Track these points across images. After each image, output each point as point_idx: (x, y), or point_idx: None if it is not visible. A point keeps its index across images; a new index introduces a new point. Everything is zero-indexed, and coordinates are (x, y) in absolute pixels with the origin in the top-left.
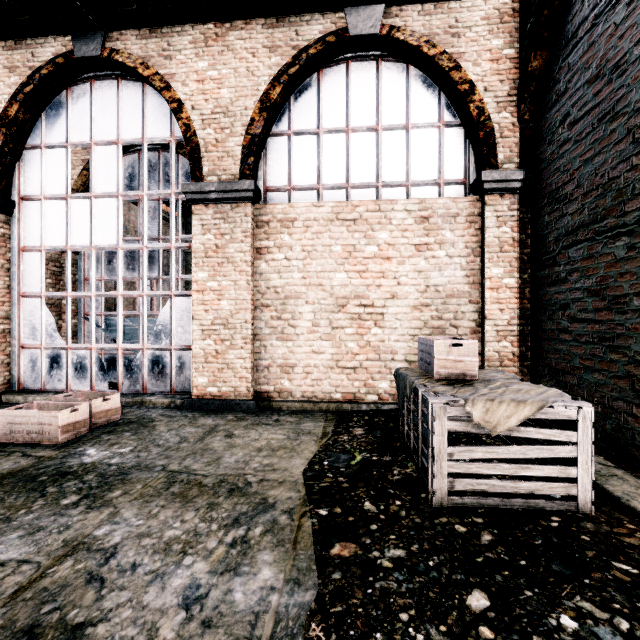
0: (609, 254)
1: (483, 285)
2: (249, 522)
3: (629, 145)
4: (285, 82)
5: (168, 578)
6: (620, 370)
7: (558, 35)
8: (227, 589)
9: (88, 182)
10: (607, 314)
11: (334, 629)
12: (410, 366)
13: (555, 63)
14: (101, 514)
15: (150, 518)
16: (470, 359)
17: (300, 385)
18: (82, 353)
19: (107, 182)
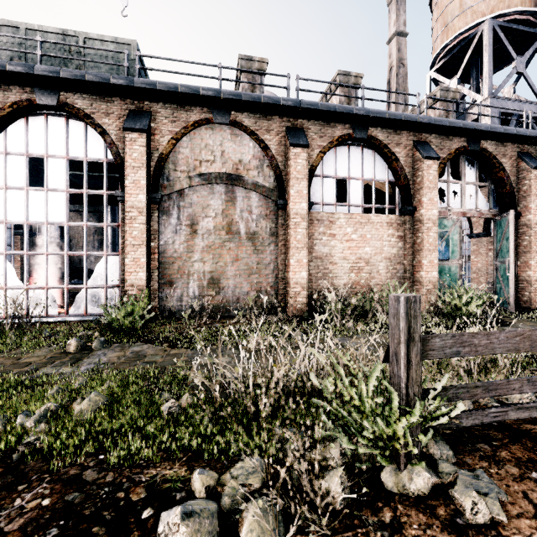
0: None
1: None
2: None
3: None
4: None
5: None
6: None
7: None
8: None
9: None
10: None
11: None
12: None
13: None
14: None
15: None
16: None
17: None
18: None
19: None
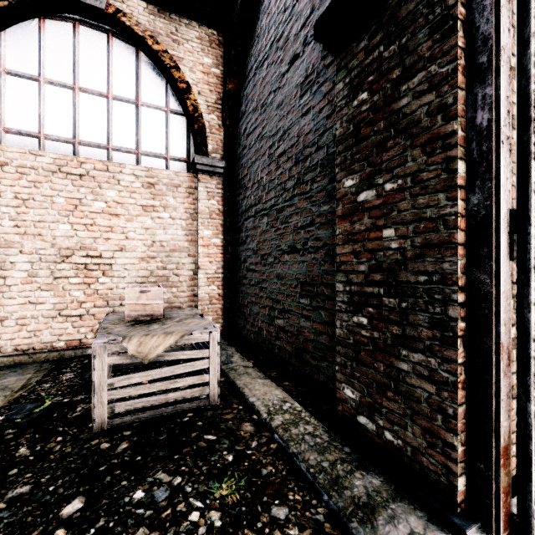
0: (260, 227)
1: (198, 243)
2: None
3: (267, 158)
4: None
5: None
6: (264, 303)
7: (242, 72)
8: None
9: None
10: (260, 266)
11: None
12: None
13: (241, 90)
14: None
15: None
16: (157, 302)
17: (12, 338)
18: None
19: None
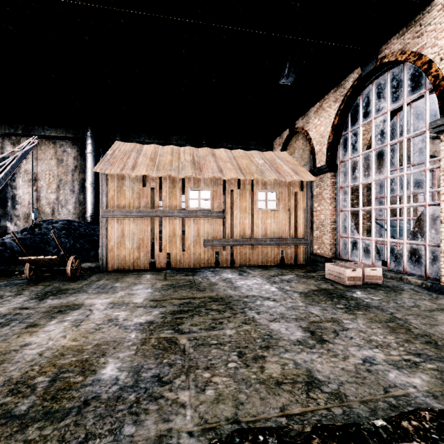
0: None
1: None
2: (427, 359)
3: None
4: None
5: (362, 349)
6: None
7: None
8: (387, 369)
9: None
10: None
11: (439, 423)
12: None
13: None
14: (349, 316)
15: (369, 328)
16: None
17: None
18: (367, 242)
19: (380, 139)
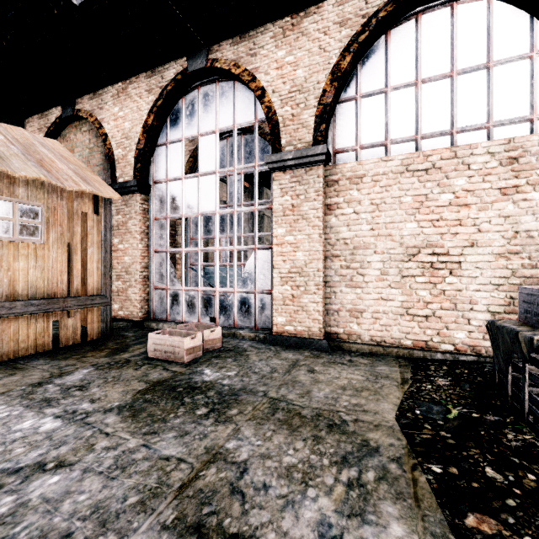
0: None
1: None
2: (358, 464)
3: None
4: (355, 50)
5: (298, 507)
6: None
7: None
8: (360, 537)
9: (193, 166)
10: None
11: None
12: (494, 317)
13: None
14: (227, 428)
15: (266, 440)
16: None
17: (368, 329)
18: (192, 294)
19: (208, 163)
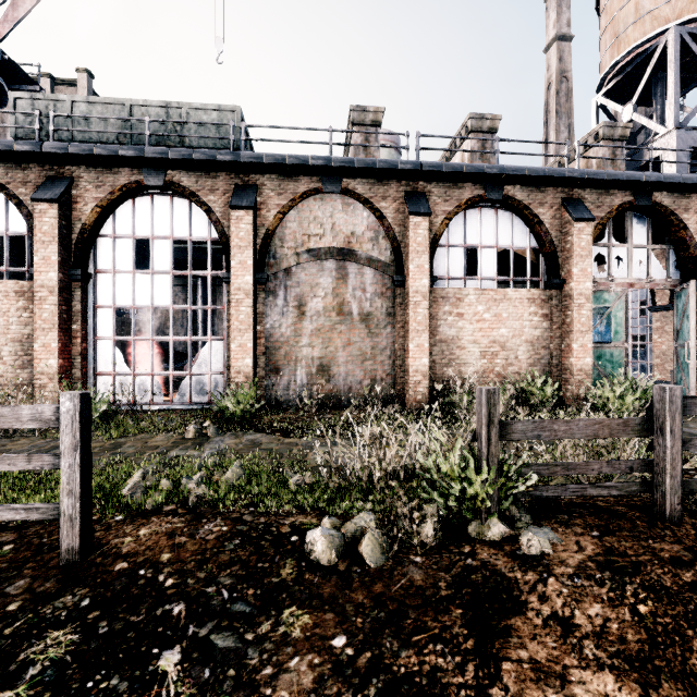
0: None
1: None
2: None
3: None
4: None
5: None
6: None
7: None
8: None
9: None
10: None
11: None
12: None
13: None
14: None
15: None
16: None
17: None
18: None
19: None
